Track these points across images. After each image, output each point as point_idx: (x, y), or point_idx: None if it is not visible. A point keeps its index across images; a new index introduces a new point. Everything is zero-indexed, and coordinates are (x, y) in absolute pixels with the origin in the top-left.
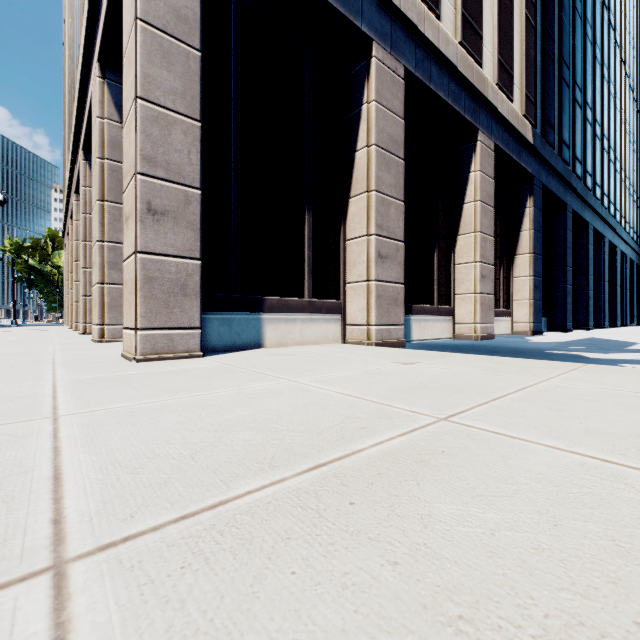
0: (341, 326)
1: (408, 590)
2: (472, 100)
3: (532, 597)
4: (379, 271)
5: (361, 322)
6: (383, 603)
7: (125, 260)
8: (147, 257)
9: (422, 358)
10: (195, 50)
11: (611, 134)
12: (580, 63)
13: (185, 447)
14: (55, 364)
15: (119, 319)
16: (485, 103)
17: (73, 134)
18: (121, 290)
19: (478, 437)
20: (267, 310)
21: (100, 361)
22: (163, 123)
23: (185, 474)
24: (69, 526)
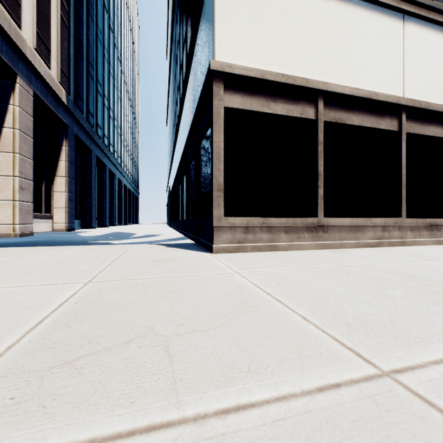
0: None
1: None
2: (11, 48)
3: None
4: None
5: None
6: None
7: None
8: None
9: None
10: None
11: (119, 119)
12: (101, 70)
13: None
14: None
15: None
16: (24, 57)
17: None
18: None
19: None
20: None
21: None
22: None
23: None
24: None
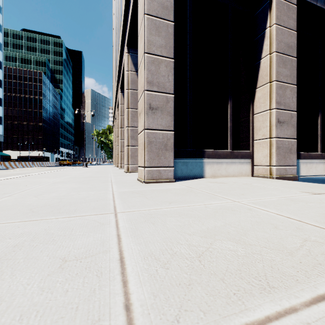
0: (250, 166)
1: None
2: None
3: None
4: (278, 131)
5: (265, 164)
6: None
7: (139, 134)
8: (149, 131)
9: (324, 190)
10: (171, 22)
11: None
12: None
13: (190, 249)
14: (112, 182)
15: (134, 162)
16: None
17: (116, 82)
18: (135, 149)
19: None
20: (206, 157)
21: (129, 182)
22: (156, 63)
23: (201, 278)
24: (136, 317)
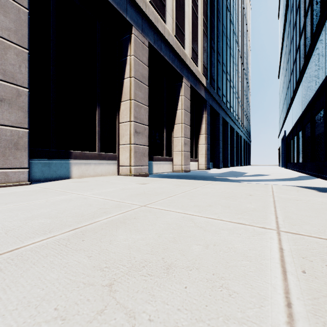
0: (117, 166)
1: (91, 263)
2: (180, 63)
3: (135, 257)
4: (136, 139)
5: (127, 164)
6: (78, 268)
7: None
8: None
9: (152, 181)
10: (24, 8)
11: (236, 86)
12: (225, 55)
13: (3, 229)
14: None
15: None
16: (186, 65)
17: None
18: None
19: (153, 211)
20: (73, 158)
21: None
22: (1, 46)
23: None
24: None
